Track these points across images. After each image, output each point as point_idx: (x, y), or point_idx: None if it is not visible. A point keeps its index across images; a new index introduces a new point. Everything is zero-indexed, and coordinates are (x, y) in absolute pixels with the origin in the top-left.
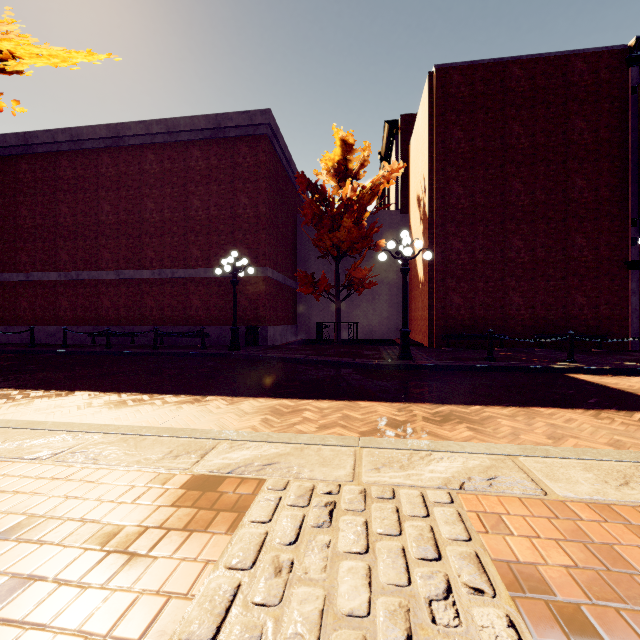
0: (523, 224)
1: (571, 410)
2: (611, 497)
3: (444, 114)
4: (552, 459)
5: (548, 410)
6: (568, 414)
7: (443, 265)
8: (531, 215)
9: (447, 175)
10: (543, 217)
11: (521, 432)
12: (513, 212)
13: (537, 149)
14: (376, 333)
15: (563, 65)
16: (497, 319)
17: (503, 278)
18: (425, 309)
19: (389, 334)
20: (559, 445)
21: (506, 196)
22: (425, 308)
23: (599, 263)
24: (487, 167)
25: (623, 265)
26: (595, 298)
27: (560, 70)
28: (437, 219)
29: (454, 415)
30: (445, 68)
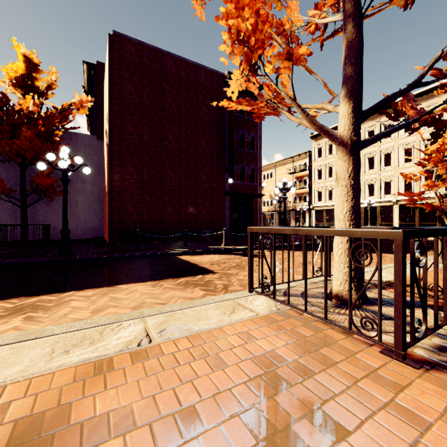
0: (173, 161)
1: (145, 283)
2: (28, 372)
3: (120, 70)
4: (36, 340)
5: (128, 286)
6: (138, 287)
7: (120, 182)
8: (178, 156)
9: (123, 116)
10: (185, 159)
11: (76, 311)
12: (168, 152)
13: (181, 116)
14: (74, 234)
15: (195, 70)
16: (158, 222)
17: (161, 195)
18: (107, 214)
19: (86, 234)
20: (93, 317)
21: (163, 141)
22: (107, 213)
23: (212, 191)
24: (151, 118)
25: (223, 193)
26: (211, 210)
27: (194, 72)
28: (115, 147)
29: (33, 305)
30: (121, 36)
